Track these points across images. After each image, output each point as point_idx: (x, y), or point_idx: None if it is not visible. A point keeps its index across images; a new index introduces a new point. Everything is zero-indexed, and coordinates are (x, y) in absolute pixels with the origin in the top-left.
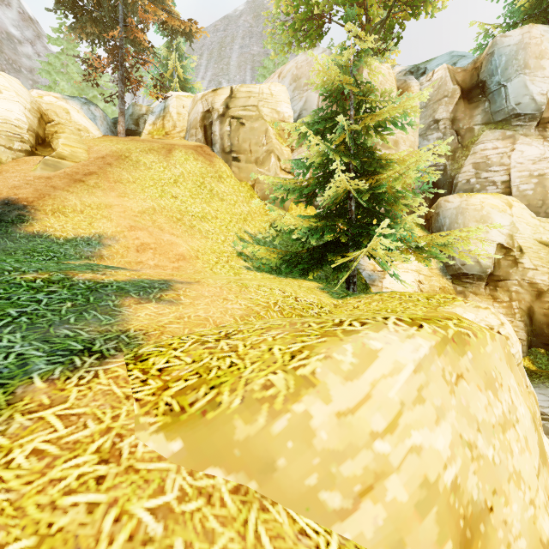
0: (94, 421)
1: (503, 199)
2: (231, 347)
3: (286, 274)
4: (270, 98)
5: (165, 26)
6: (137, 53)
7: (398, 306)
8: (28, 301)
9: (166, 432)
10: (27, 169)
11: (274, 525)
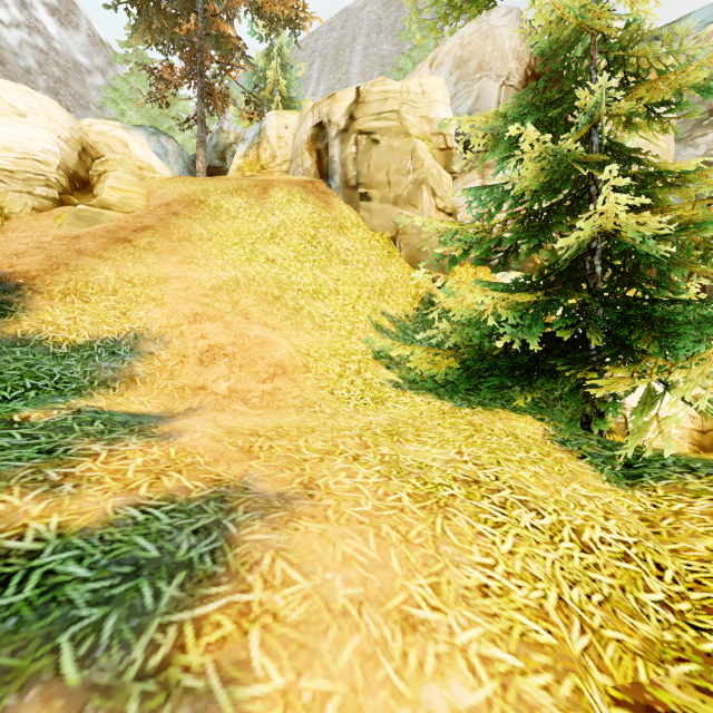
0: None
1: None
2: None
3: (464, 395)
4: (419, 98)
5: (262, 13)
6: (223, 57)
7: None
8: None
9: None
10: (47, 225)
11: None
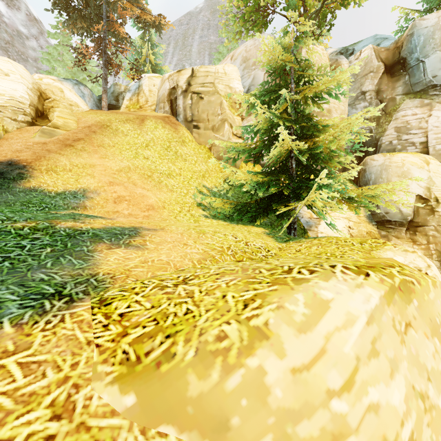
0: (53, 369)
1: (422, 157)
2: (187, 293)
3: (237, 221)
4: (224, 76)
5: (140, 20)
6: (117, 43)
7: (336, 250)
8: (14, 247)
9: (121, 385)
10: (28, 136)
11: None
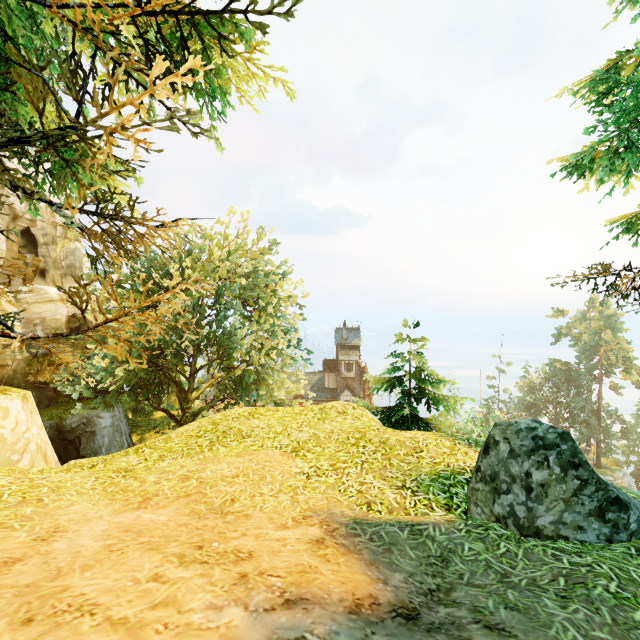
0: None
1: None
2: None
3: None
4: None
5: None
6: None
7: None
8: None
9: None
10: None
11: (8, 466)
